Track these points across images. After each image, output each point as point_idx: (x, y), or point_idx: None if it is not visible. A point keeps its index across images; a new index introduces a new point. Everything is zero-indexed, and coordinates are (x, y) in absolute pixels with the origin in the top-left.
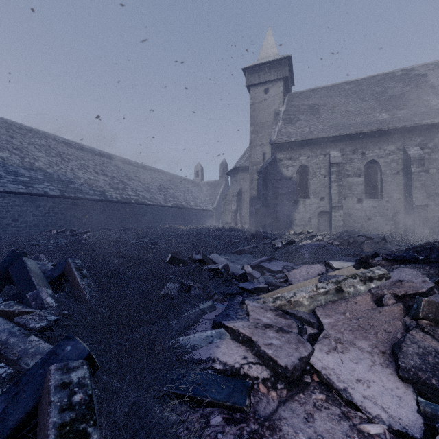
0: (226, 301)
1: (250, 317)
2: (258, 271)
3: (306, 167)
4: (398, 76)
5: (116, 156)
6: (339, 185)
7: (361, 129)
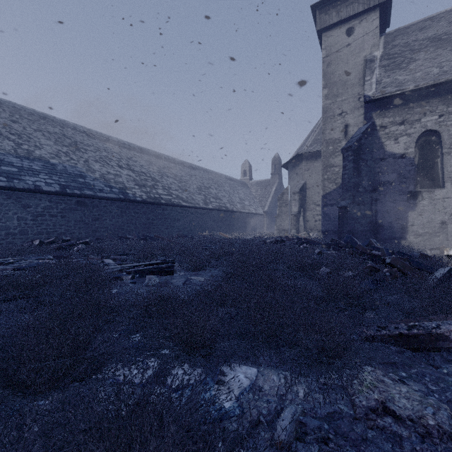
0: None
1: None
2: None
3: (435, 133)
4: None
5: (149, 150)
6: None
7: None
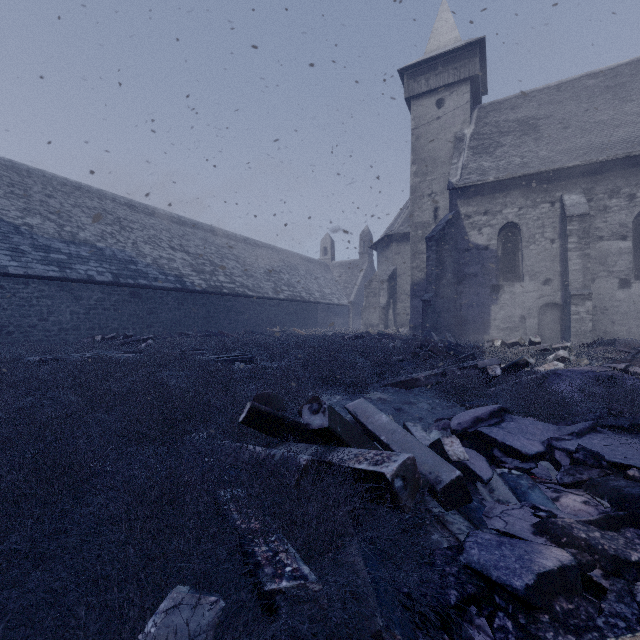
0: None
1: None
2: (476, 449)
3: (516, 226)
4: None
5: (203, 224)
6: (584, 255)
7: (629, 150)
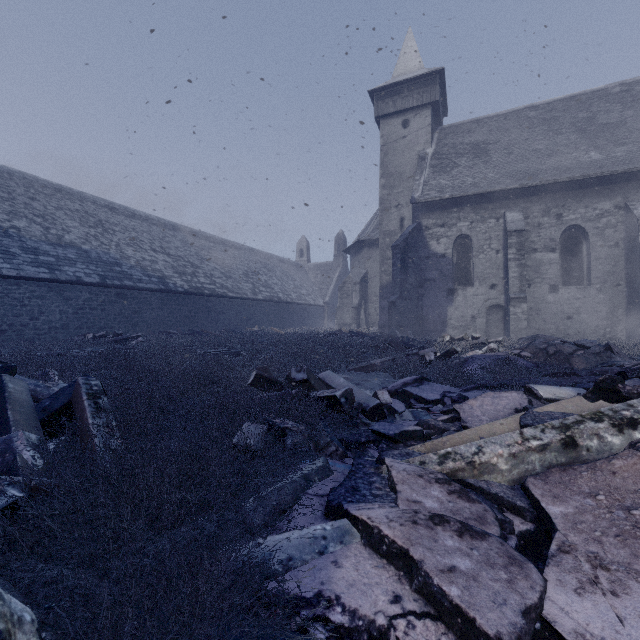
0: (349, 456)
1: (400, 496)
2: (401, 401)
3: (468, 237)
4: (614, 94)
5: (183, 226)
6: (520, 265)
7: (557, 177)
